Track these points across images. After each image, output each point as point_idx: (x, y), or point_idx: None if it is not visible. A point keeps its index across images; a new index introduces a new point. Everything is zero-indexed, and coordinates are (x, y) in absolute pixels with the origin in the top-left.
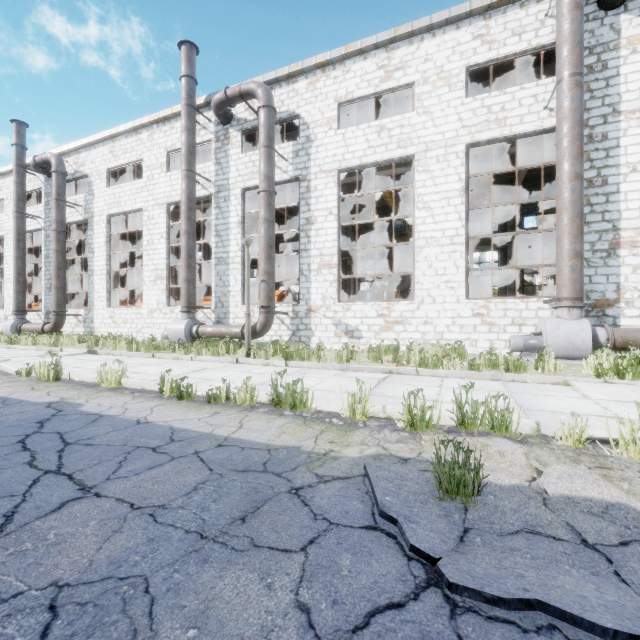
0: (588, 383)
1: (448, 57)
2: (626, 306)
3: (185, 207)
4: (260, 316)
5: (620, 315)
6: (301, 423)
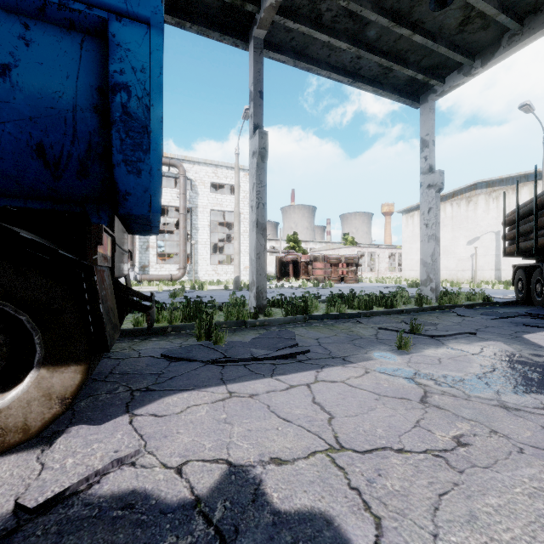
0: None
1: None
2: (151, 267)
3: None
4: None
5: (150, 270)
6: None
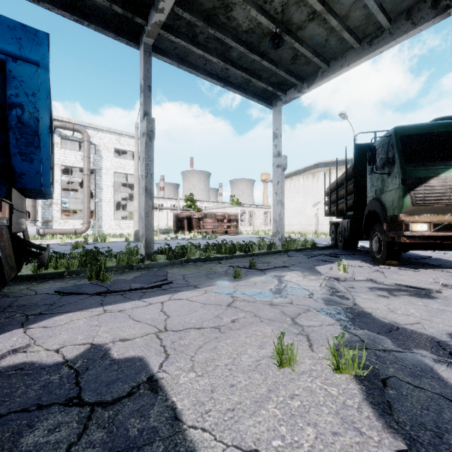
0: None
1: None
2: (55, 222)
3: None
4: None
5: (53, 225)
6: None
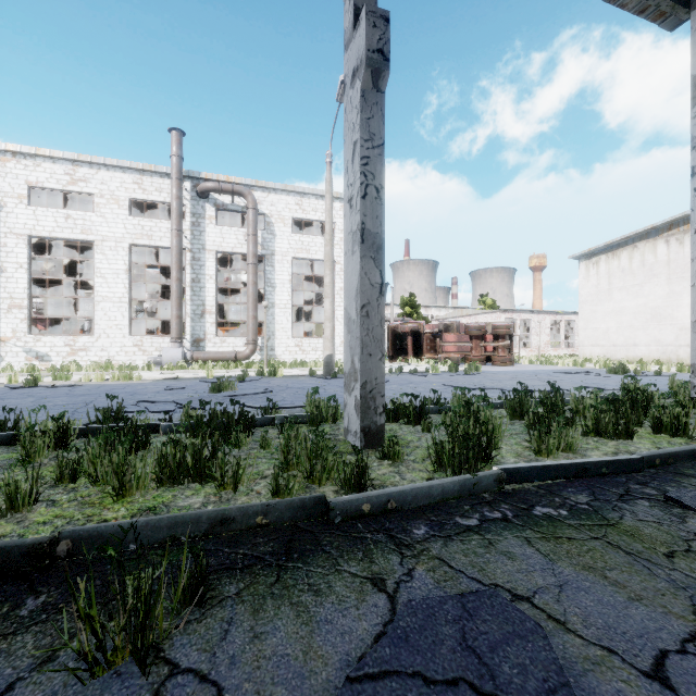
0: (144, 372)
1: (118, 187)
2: (208, 342)
3: None
4: None
5: (206, 346)
6: None
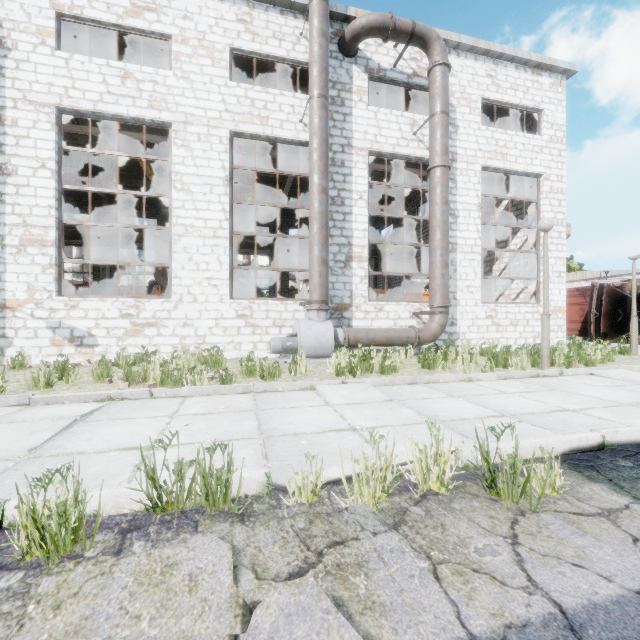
0: (330, 385)
1: (211, 26)
2: (356, 310)
3: None
4: None
5: (353, 317)
6: None
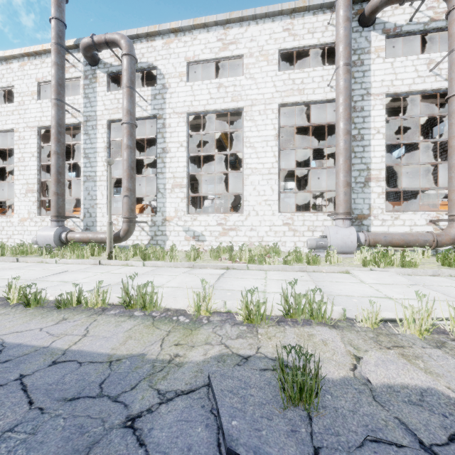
0: (361, 271)
1: (267, 40)
2: (374, 219)
3: (54, 131)
4: (123, 224)
5: (371, 224)
6: (149, 324)
